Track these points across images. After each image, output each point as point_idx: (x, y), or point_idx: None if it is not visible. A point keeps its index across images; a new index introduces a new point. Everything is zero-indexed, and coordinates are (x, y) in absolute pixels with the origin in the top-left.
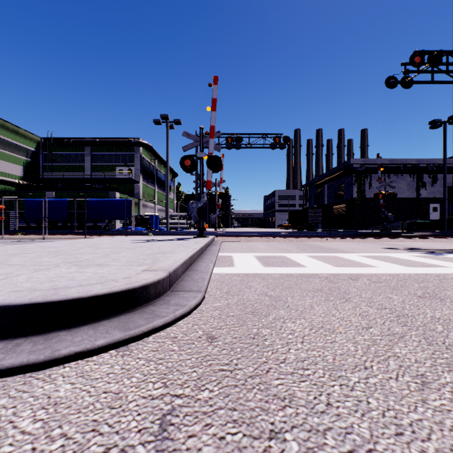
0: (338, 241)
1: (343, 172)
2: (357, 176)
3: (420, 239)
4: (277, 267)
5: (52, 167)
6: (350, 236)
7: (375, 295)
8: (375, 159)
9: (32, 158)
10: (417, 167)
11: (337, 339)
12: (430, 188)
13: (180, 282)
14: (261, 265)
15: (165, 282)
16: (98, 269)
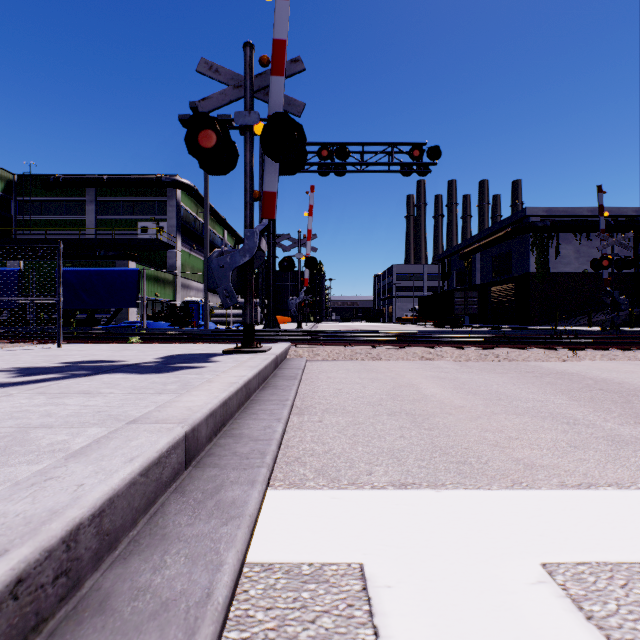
0: (602, 357)
1: (513, 230)
2: (537, 237)
3: None
4: None
5: (30, 222)
6: (617, 343)
7: None
8: (567, 208)
9: None
10: (638, 221)
11: None
12: None
13: None
14: None
15: None
16: None
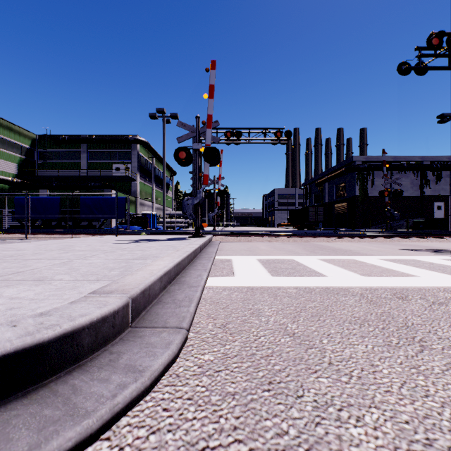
0: (347, 240)
1: (345, 169)
2: (360, 174)
3: (434, 239)
4: (288, 276)
5: (47, 164)
6: (358, 235)
7: None
8: (378, 156)
9: (27, 156)
10: (422, 164)
11: None
12: (434, 186)
13: (154, 307)
14: (268, 274)
15: (121, 316)
16: (27, 288)
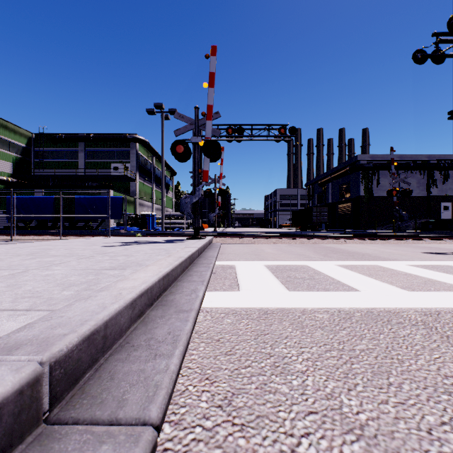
0: (358, 242)
1: (350, 169)
2: (365, 173)
3: (452, 241)
4: (309, 290)
5: (43, 164)
6: (370, 236)
7: None
8: (383, 155)
9: (23, 155)
10: (428, 163)
11: None
12: (441, 186)
13: (112, 359)
14: (282, 287)
15: (12, 413)
16: None
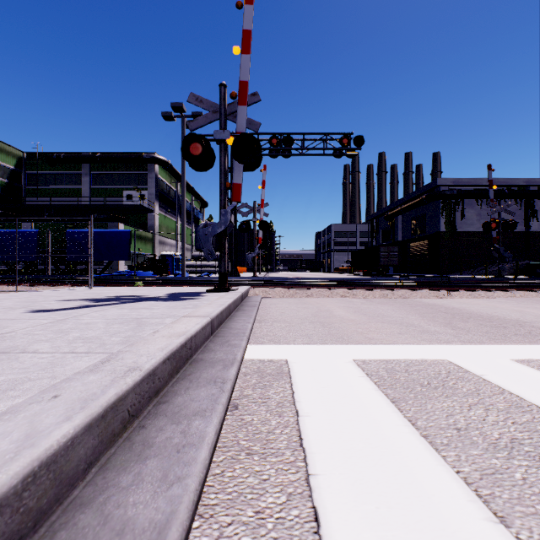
0: (468, 295)
1: (426, 197)
2: (446, 202)
3: None
4: None
5: (37, 191)
6: (482, 286)
7: None
8: (470, 180)
9: (11, 179)
10: (528, 190)
11: None
12: None
13: None
14: None
15: None
16: None
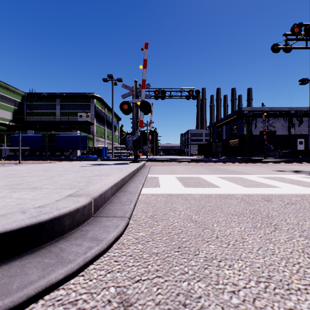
0: (237, 165)
1: (237, 116)
2: (247, 119)
3: (296, 164)
4: (195, 187)
5: (32, 113)
6: (245, 161)
7: (300, 220)
8: (259, 107)
9: (19, 107)
10: (289, 113)
11: (303, 307)
12: (298, 128)
13: (108, 205)
14: (182, 186)
15: (87, 209)
16: (27, 193)
